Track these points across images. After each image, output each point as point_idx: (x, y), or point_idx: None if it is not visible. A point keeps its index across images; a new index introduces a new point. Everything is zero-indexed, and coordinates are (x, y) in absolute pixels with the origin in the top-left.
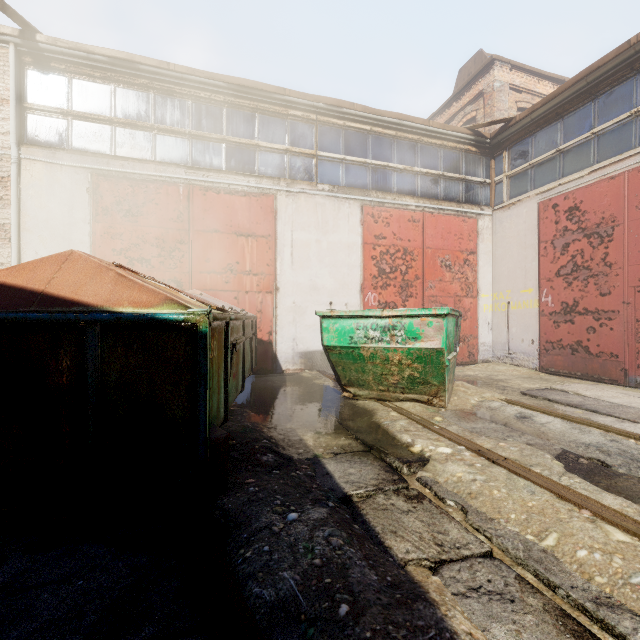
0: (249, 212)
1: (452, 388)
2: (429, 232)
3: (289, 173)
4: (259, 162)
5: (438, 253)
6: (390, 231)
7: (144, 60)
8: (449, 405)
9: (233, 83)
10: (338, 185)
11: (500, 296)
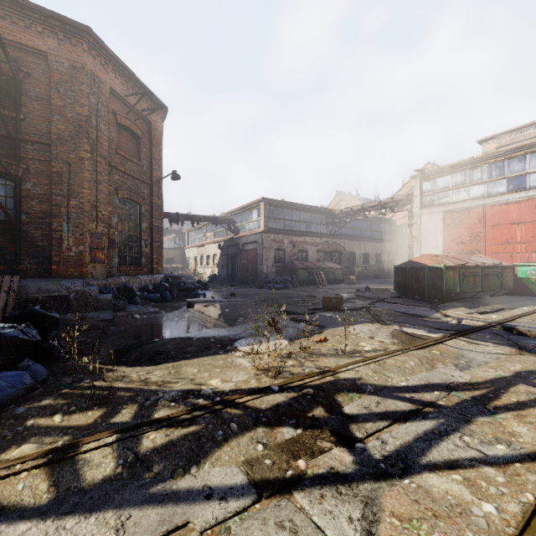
0: (519, 211)
1: None
2: None
3: None
4: (528, 181)
5: None
6: None
7: (462, 161)
8: None
9: (508, 150)
10: None
11: None
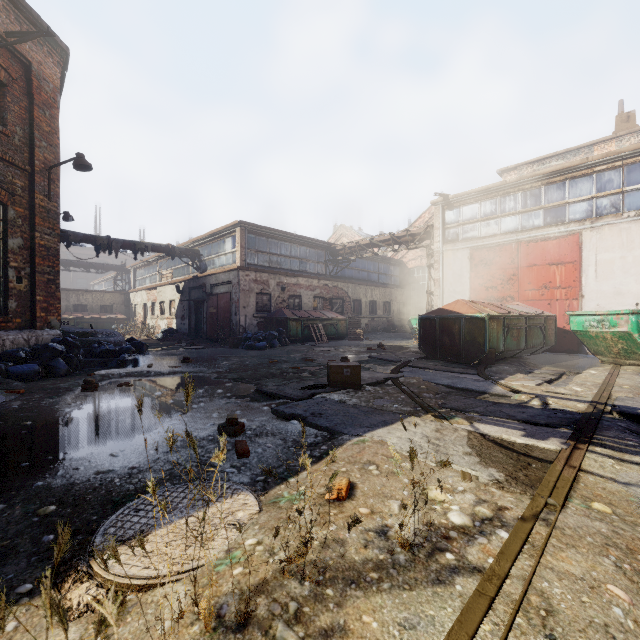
0: (558, 249)
1: None
2: None
3: (594, 213)
4: (568, 213)
5: None
6: None
7: (493, 186)
8: None
9: (546, 173)
10: None
11: None
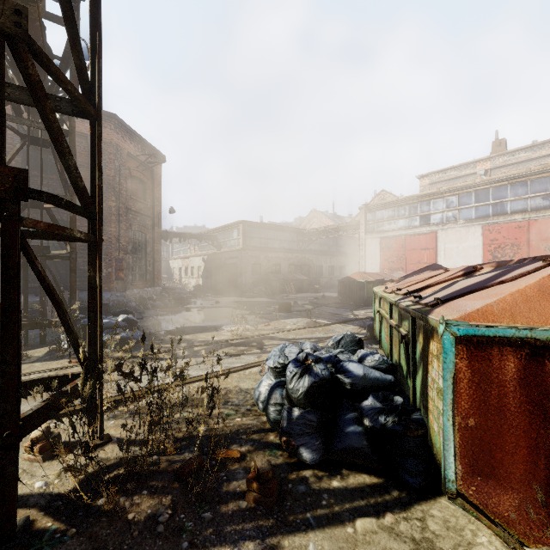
0: (426, 240)
1: None
2: (533, 231)
3: (444, 220)
4: (431, 219)
5: (541, 243)
6: (501, 236)
7: (392, 200)
8: None
9: (419, 196)
10: (469, 219)
11: None
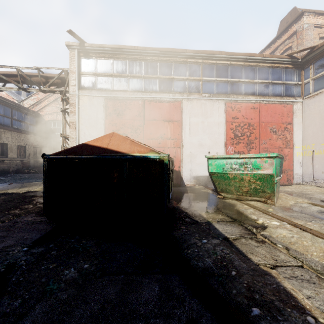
0: (169, 110)
1: (278, 196)
2: (263, 114)
3: (188, 90)
4: (174, 86)
5: (268, 125)
6: (240, 114)
7: (125, 47)
8: (276, 204)
9: (162, 51)
10: (212, 93)
11: (307, 147)
